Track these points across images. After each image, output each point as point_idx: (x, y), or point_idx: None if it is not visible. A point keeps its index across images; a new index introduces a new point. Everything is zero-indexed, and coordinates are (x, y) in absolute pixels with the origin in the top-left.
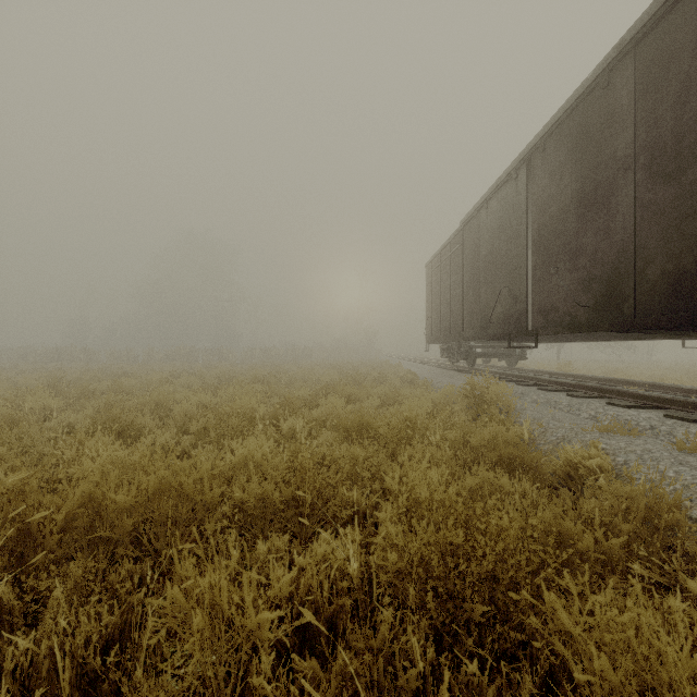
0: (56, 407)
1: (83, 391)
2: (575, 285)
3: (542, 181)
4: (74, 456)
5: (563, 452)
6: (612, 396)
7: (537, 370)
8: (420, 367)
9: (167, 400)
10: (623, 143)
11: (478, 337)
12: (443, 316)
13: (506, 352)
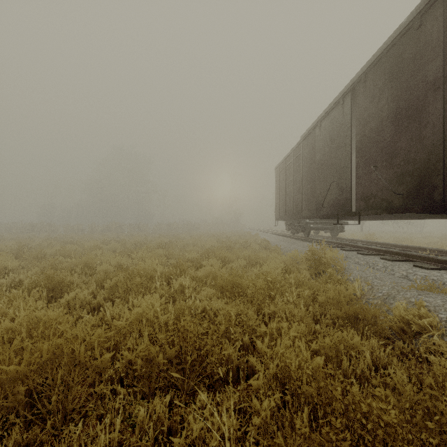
0: (13, 267)
1: (37, 254)
2: (391, 179)
3: (364, 104)
4: (4, 313)
5: (397, 310)
6: (415, 260)
7: (352, 239)
8: (271, 236)
9: (93, 262)
10: (433, 69)
11: (314, 216)
12: (288, 202)
13: (331, 226)
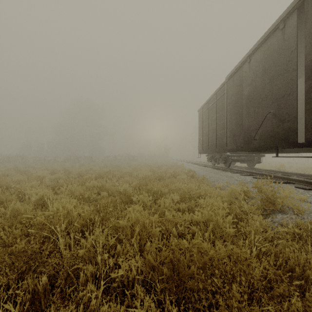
0: None
1: None
2: None
3: None
4: None
5: None
6: None
7: (270, 170)
8: (194, 166)
9: (7, 199)
10: None
11: (242, 149)
12: (211, 137)
13: (248, 158)
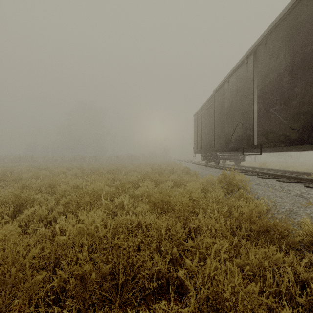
0: None
1: (15, 178)
2: (288, 118)
3: (264, 61)
4: None
5: (306, 226)
6: (305, 182)
7: (251, 167)
8: (191, 165)
9: (55, 183)
10: None
11: (223, 149)
12: (203, 139)
13: (235, 157)
